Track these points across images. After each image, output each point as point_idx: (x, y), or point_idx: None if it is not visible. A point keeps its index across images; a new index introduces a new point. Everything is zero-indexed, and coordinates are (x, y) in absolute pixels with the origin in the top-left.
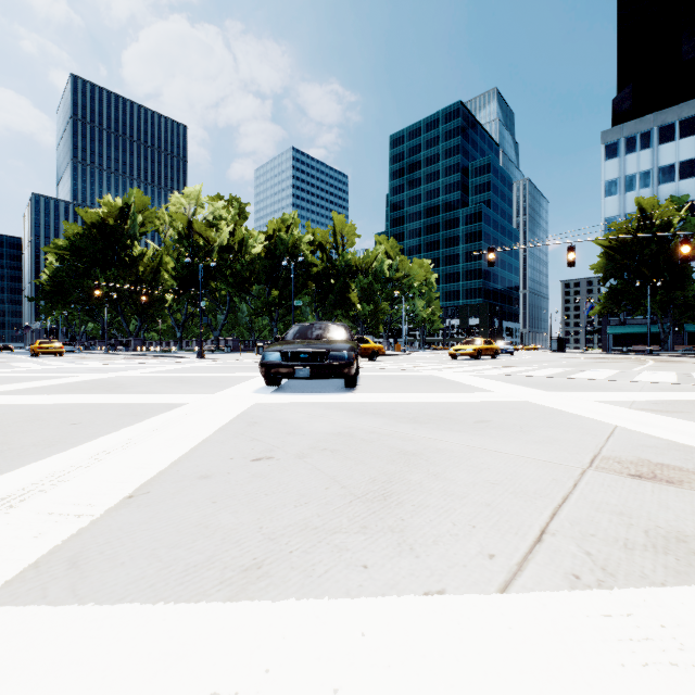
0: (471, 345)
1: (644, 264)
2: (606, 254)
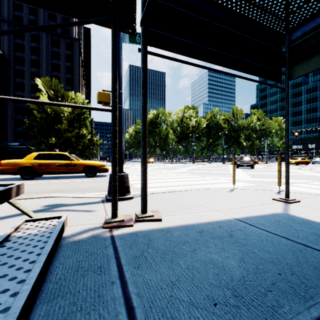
0: (294, 160)
1: None
2: None
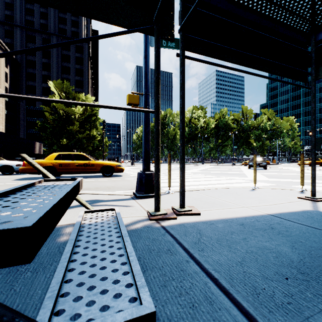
0: (308, 161)
1: None
2: None
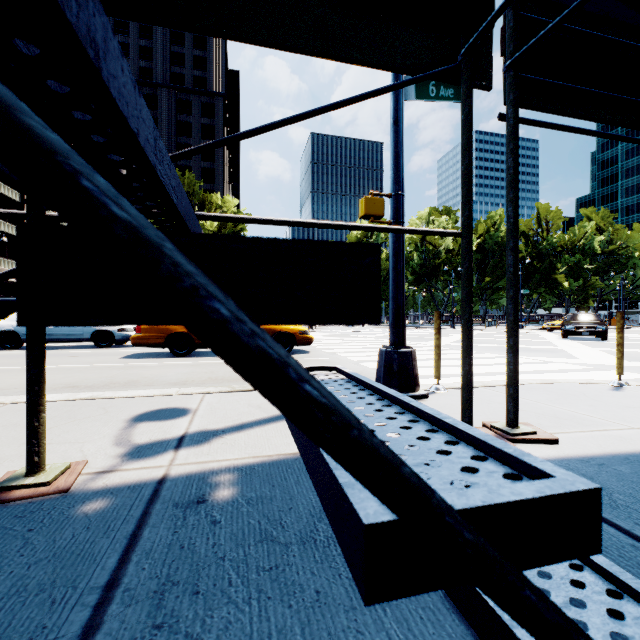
0: None
1: None
2: None
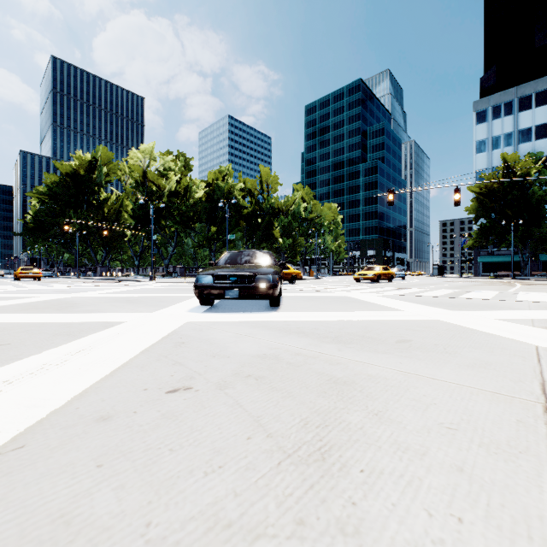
0: (372, 271)
1: (508, 206)
2: (477, 199)
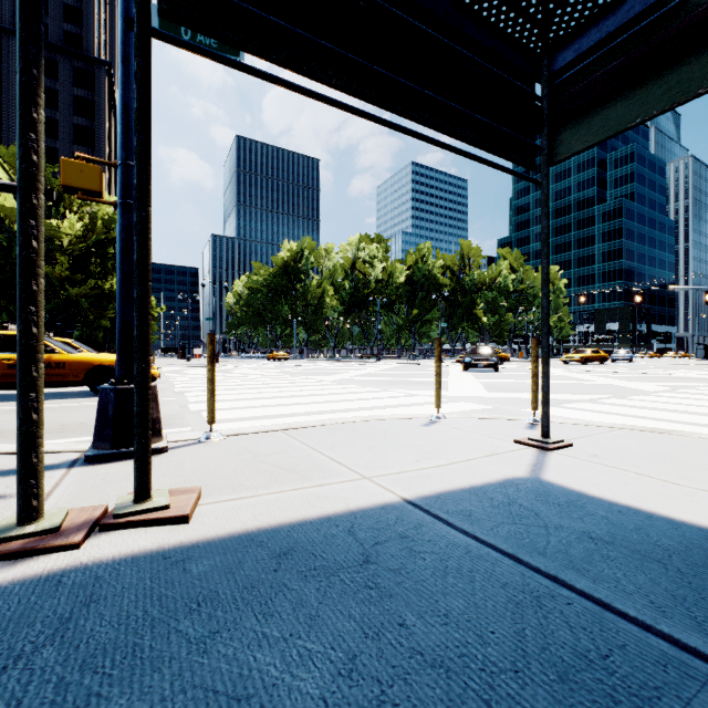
0: (579, 354)
1: None
2: None
